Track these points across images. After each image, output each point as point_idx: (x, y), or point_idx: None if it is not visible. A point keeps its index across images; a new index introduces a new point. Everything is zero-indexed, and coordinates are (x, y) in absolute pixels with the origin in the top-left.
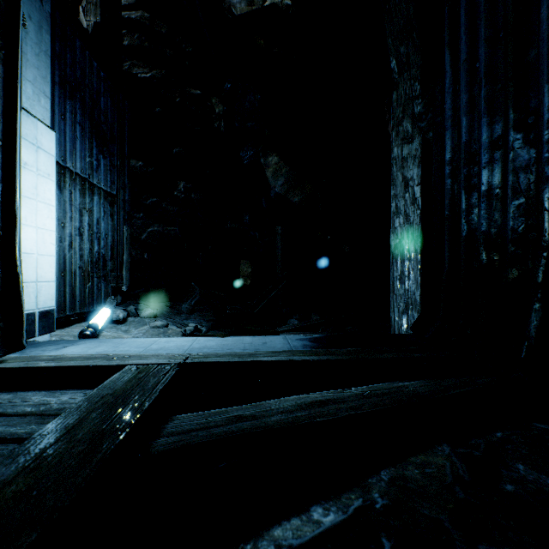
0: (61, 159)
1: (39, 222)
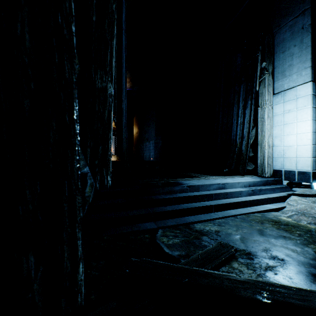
0: None
1: (298, 131)
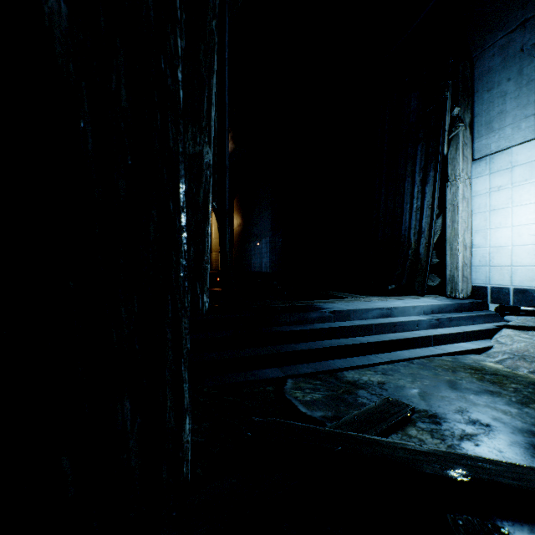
0: None
1: (514, 222)
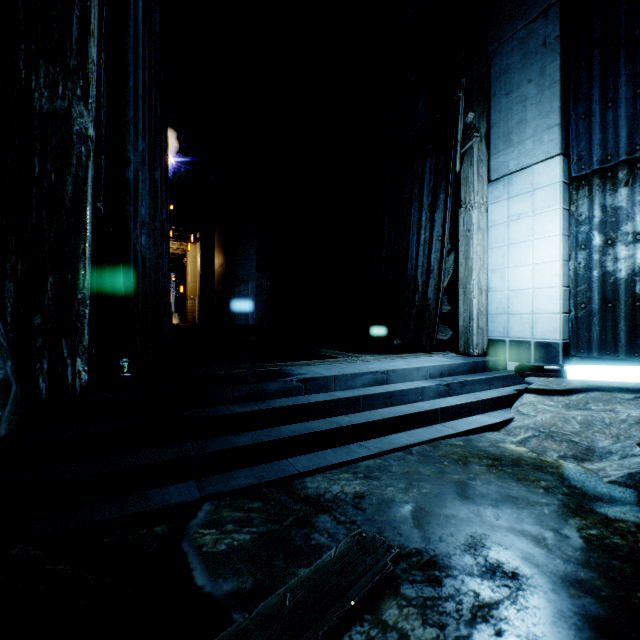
0: (606, 160)
1: (536, 258)
